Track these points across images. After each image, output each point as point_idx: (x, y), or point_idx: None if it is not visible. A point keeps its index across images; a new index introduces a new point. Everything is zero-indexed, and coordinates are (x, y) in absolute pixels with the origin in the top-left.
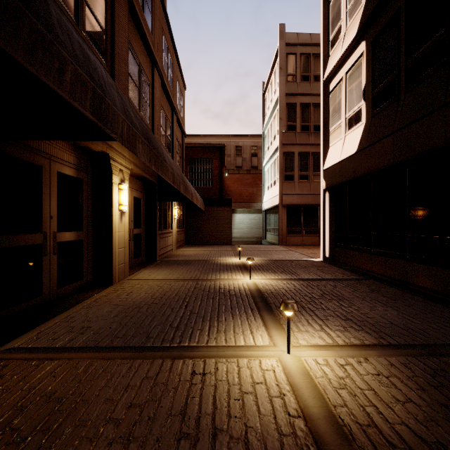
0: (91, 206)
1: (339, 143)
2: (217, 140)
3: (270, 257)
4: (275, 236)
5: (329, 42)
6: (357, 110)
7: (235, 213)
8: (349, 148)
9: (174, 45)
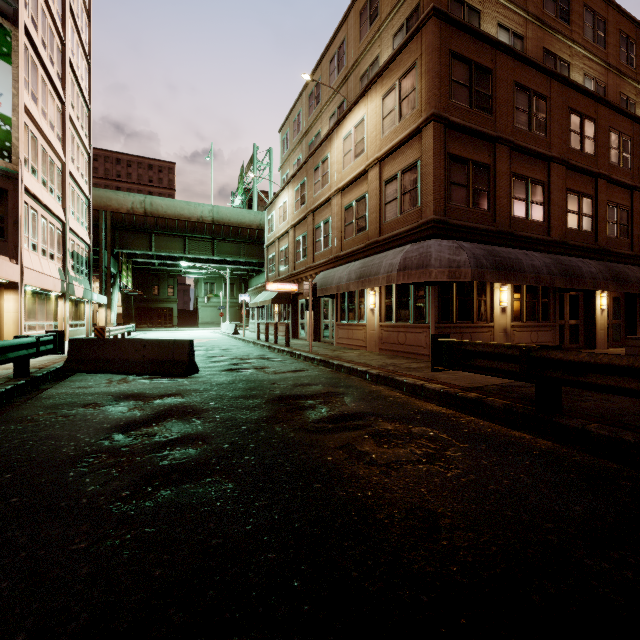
0: (583, 307)
1: None
2: None
3: None
4: None
5: None
6: None
7: None
8: None
9: None
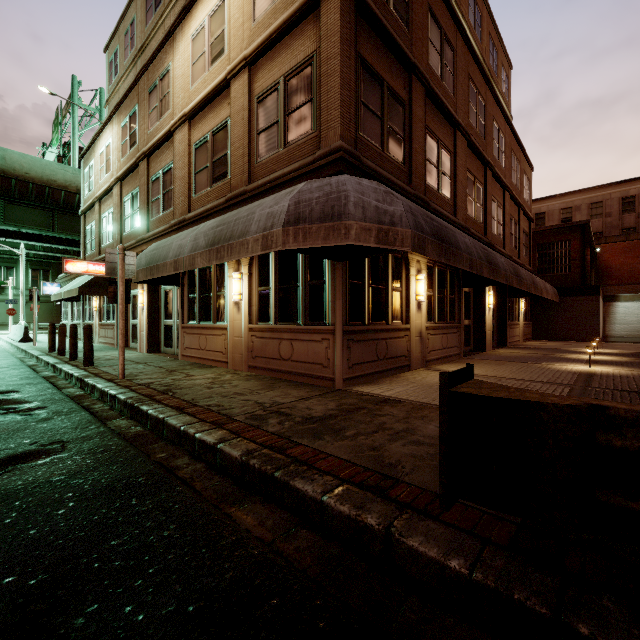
0: (473, 306)
1: None
2: (585, 197)
3: None
4: None
5: None
6: None
7: (617, 301)
8: None
9: (521, 146)
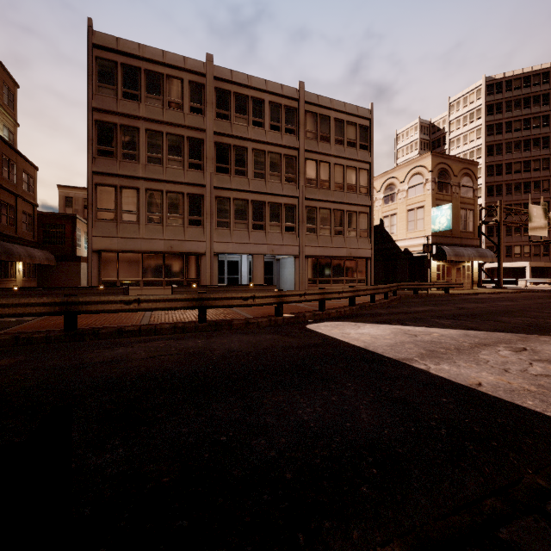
0: None
1: None
2: None
3: None
4: None
5: None
6: None
7: None
8: None
9: (18, 152)
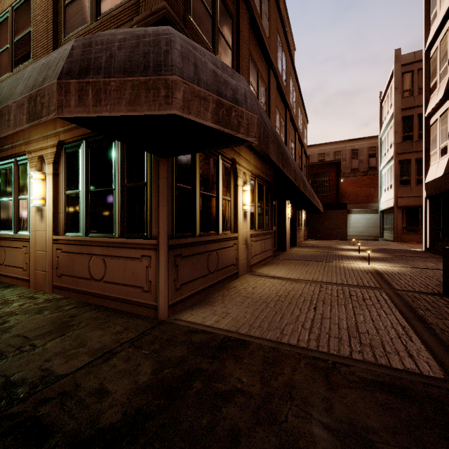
0: (277, 215)
1: (435, 165)
2: (332, 147)
3: (378, 247)
4: (391, 234)
5: (430, 88)
6: (445, 145)
7: (351, 213)
8: (439, 170)
9: (303, 103)
